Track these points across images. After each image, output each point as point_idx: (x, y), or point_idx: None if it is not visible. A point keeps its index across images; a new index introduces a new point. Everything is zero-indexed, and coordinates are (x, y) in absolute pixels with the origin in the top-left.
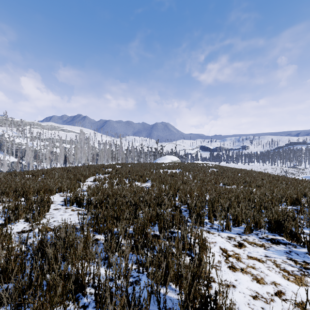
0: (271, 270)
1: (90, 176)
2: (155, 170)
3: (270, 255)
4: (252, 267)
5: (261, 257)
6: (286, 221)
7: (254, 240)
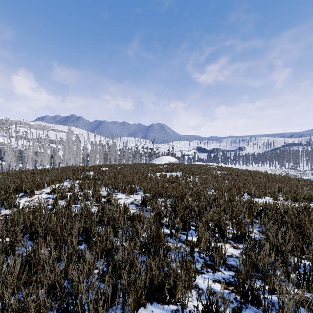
0: None
1: (53, 183)
2: (150, 173)
3: None
4: None
5: None
6: None
7: None
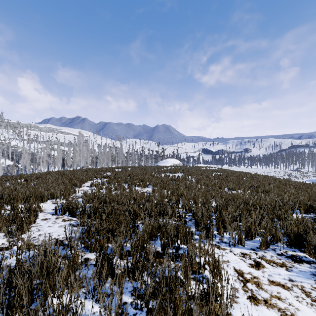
0: (301, 301)
1: (87, 180)
2: (156, 173)
3: (295, 278)
4: (277, 297)
5: (285, 282)
6: (308, 235)
7: (272, 258)
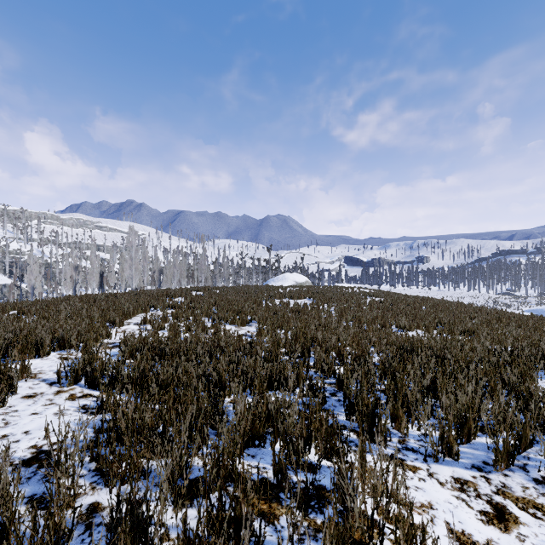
0: None
1: (137, 312)
2: (265, 300)
3: None
4: None
5: None
6: None
7: (526, 493)
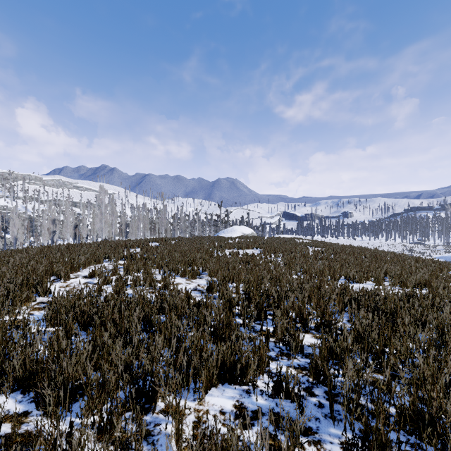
0: None
1: (90, 264)
2: (216, 250)
3: None
4: None
5: None
6: None
7: None
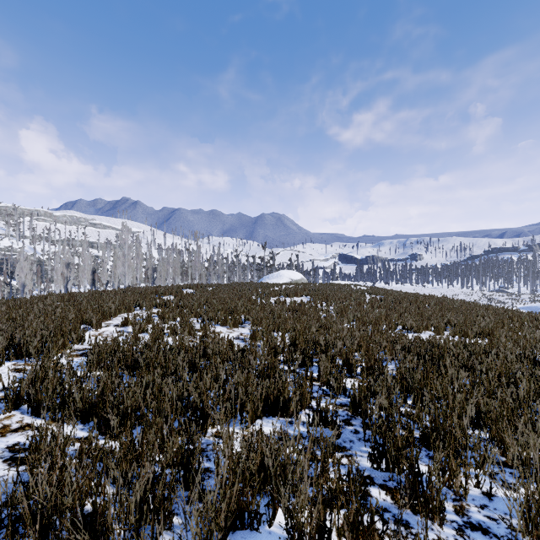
0: None
1: (120, 312)
2: (260, 298)
3: None
4: None
5: None
6: None
7: None
